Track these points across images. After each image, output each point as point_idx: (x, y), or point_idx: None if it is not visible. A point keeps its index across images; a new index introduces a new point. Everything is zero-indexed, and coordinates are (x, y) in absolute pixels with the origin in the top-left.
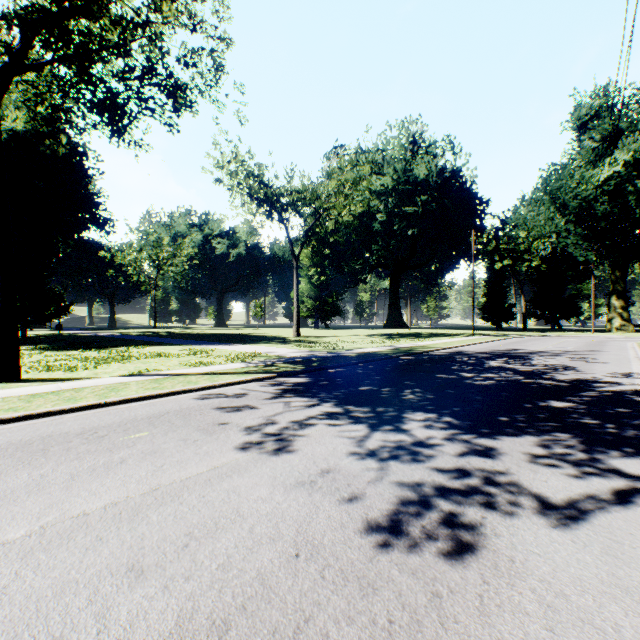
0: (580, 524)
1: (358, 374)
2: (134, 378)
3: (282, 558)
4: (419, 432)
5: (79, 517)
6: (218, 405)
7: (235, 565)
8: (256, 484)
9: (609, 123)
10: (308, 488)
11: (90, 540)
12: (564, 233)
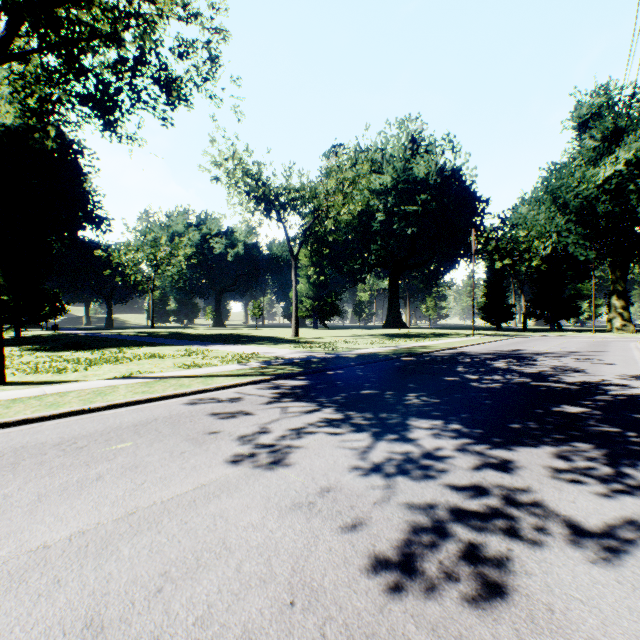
0: (623, 558)
1: (358, 376)
2: (124, 381)
3: (274, 608)
4: (427, 442)
5: (38, 551)
6: (210, 411)
7: (217, 618)
8: (247, 506)
9: (610, 122)
10: (306, 511)
11: (45, 583)
12: (564, 232)
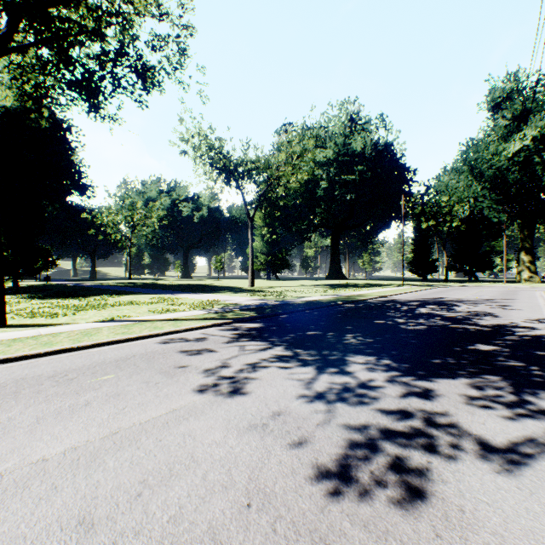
0: (523, 469)
1: (305, 320)
2: (107, 324)
3: (234, 508)
4: (362, 374)
5: (38, 463)
6: (180, 349)
7: (186, 517)
8: (211, 427)
9: (519, 104)
10: (260, 431)
11: (45, 489)
12: (480, 198)
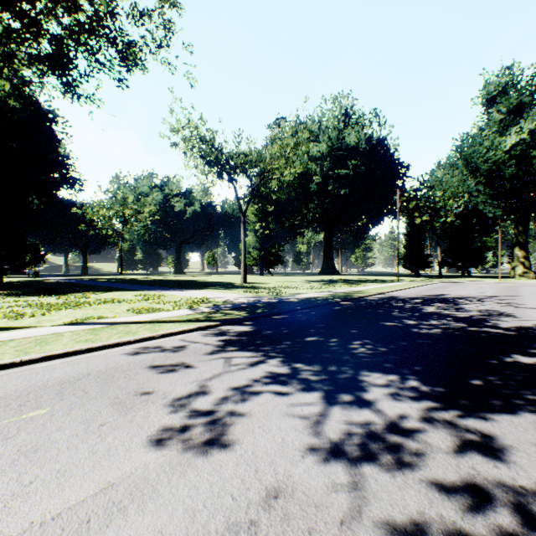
0: None
1: (302, 321)
2: (72, 327)
3: None
4: (387, 406)
5: None
6: (150, 363)
7: None
8: (160, 534)
9: (515, 97)
10: None
11: None
12: (475, 193)
